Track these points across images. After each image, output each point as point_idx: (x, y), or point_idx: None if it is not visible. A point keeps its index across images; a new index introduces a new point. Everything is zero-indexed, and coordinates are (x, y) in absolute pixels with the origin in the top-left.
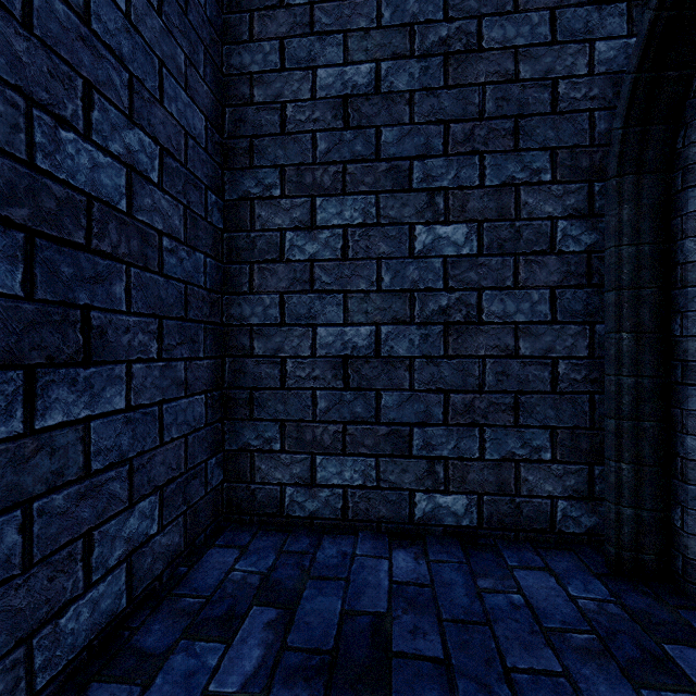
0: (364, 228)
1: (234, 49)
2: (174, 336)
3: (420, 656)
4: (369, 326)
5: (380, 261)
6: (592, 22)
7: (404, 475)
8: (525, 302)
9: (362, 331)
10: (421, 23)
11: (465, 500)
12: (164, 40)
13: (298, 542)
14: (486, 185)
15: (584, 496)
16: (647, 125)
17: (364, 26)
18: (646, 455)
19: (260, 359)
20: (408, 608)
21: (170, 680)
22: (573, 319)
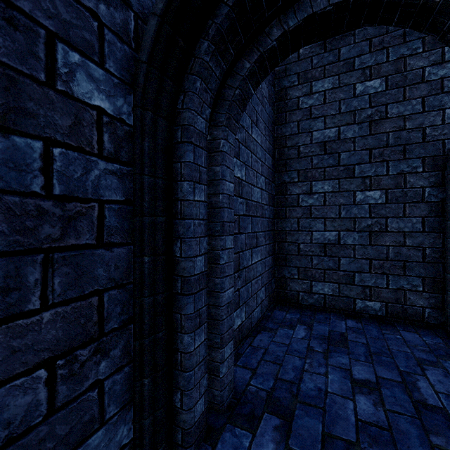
0: (333, 193)
1: (279, 127)
2: (266, 237)
3: (358, 342)
4: (335, 232)
5: (340, 206)
6: (443, 101)
7: (351, 292)
8: (409, 223)
9: (332, 233)
10: (358, 110)
11: (379, 304)
12: (265, 143)
13: (307, 312)
14: (389, 174)
15: (439, 308)
16: None
17: (333, 113)
18: None
19: (289, 243)
20: (353, 332)
21: (281, 333)
22: (434, 230)
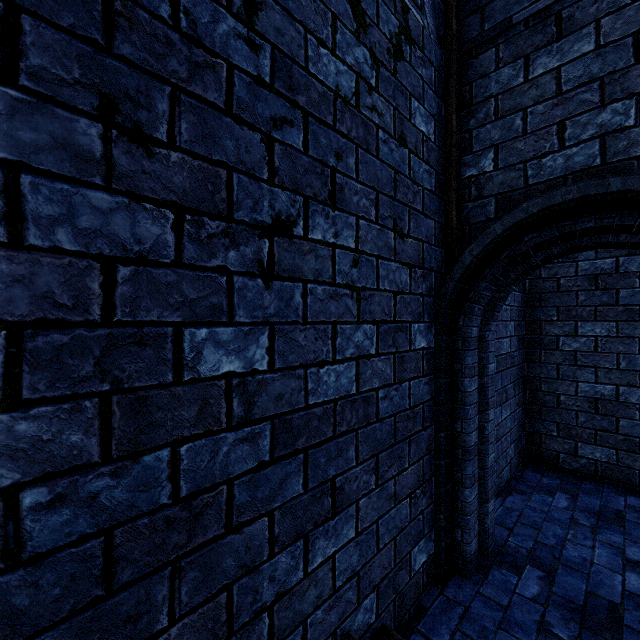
0: (608, 338)
1: None
2: (516, 387)
3: (639, 523)
4: (611, 386)
5: (618, 355)
6: None
7: (634, 462)
8: None
9: (607, 387)
10: None
11: None
12: None
13: (570, 478)
14: None
15: None
16: None
17: None
18: None
19: (545, 393)
20: (634, 512)
21: (537, 499)
22: None
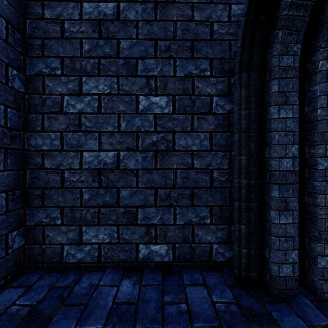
0: (110, 96)
1: None
2: None
3: None
4: (113, 152)
5: (119, 115)
6: None
7: (133, 235)
8: (197, 139)
9: (109, 154)
10: None
11: (166, 247)
12: None
13: (67, 279)
14: (177, 75)
15: (226, 241)
16: (253, 45)
17: None
18: (253, 220)
19: (48, 170)
20: (117, 322)
21: None
22: (221, 148)
